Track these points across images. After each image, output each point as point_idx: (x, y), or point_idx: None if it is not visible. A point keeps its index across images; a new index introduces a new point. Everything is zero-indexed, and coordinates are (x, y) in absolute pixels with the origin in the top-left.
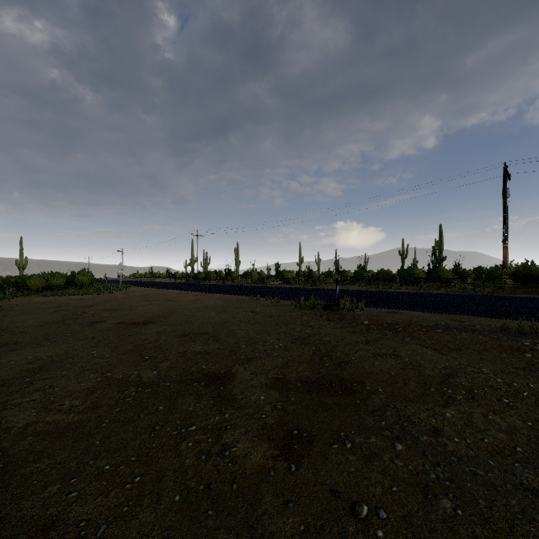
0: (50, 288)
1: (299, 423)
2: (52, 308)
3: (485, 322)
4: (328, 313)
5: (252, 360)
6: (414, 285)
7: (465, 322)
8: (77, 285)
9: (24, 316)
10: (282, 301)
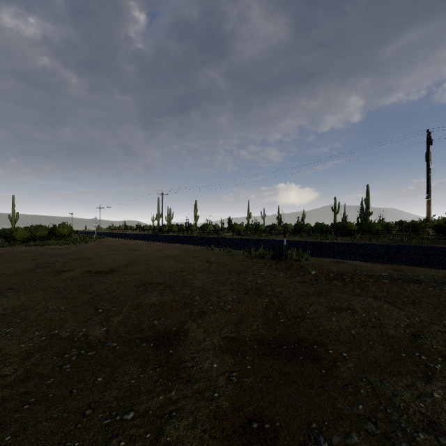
0: (34, 239)
1: (258, 405)
2: (30, 257)
3: (426, 272)
4: (276, 263)
5: (205, 315)
6: (348, 236)
7: (407, 273)
8: (57, 237)
9: (2, 264)
10: (234, 251)
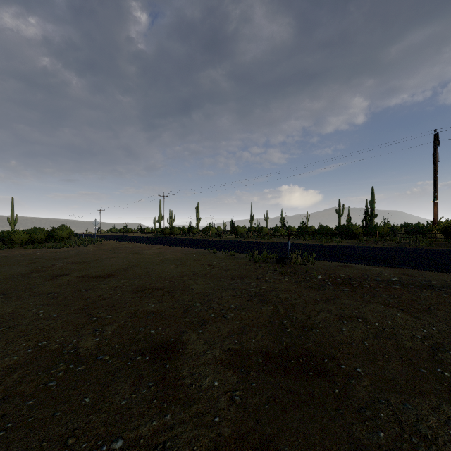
0: (33, 242)
1: (265, 433)
2: (27, 261)
3: (438, 276)
4: (281, 267)
5: (206, 324)
6: (353, 239)
7: (418, 277)
8: (56, 239)
9: None
10: (237, 254)
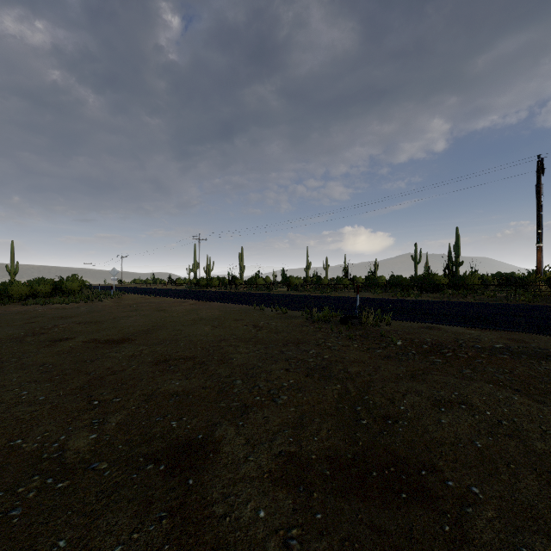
0: (35, 295)
1: None
2: (23, 320)
3: None
4: (347, 329)
5: (249, 411)
6: (435, 292)
7: (530, 344)
8: (65, 293)
9: None
10: (290, 312)
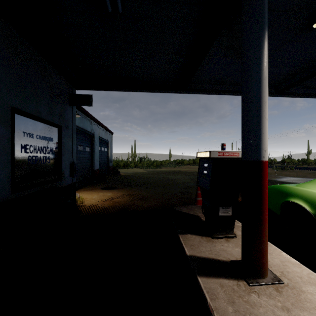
0: (189, 164)
1: None
2: None
3: None
4: (279, 170)
5: None
6: None
7: None
8: (195, 163)
9: None
10: (269, 168)
